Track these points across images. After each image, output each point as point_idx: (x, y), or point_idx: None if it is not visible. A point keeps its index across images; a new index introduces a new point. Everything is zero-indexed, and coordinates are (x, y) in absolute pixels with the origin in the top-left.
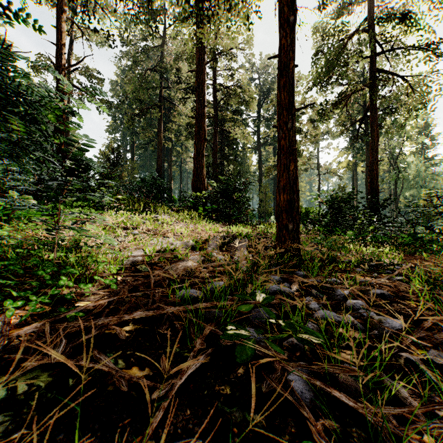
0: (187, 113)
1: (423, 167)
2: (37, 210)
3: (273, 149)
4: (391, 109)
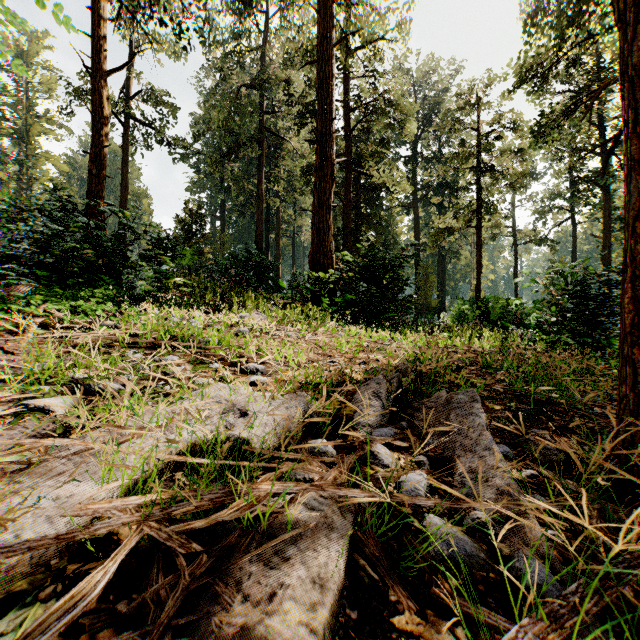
0: (303, 153)
1: None
2: None
3: (437, 206)
4: None
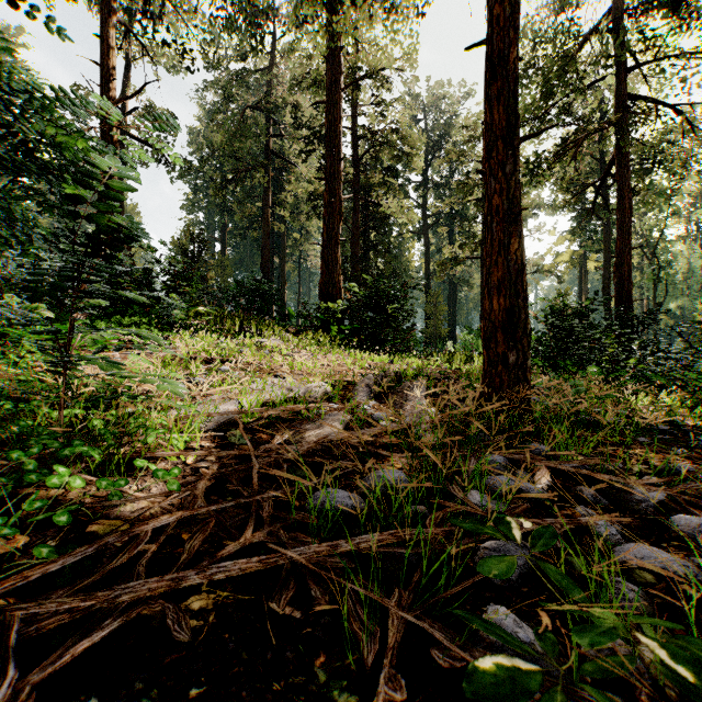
0: (311, 177)
1: (699, 260)
2: (20, 323)
3: (448, 233)
4: (653, 162)
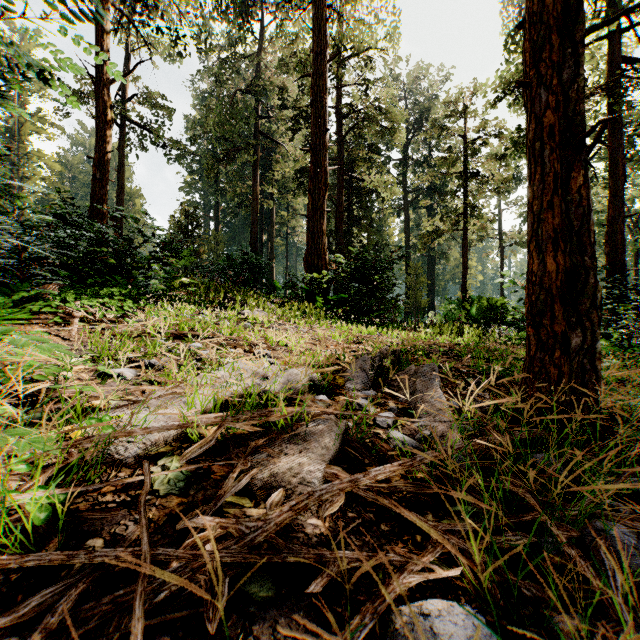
0: (297, 156)
1: None
2: None
3: (427, 209)
4: None
